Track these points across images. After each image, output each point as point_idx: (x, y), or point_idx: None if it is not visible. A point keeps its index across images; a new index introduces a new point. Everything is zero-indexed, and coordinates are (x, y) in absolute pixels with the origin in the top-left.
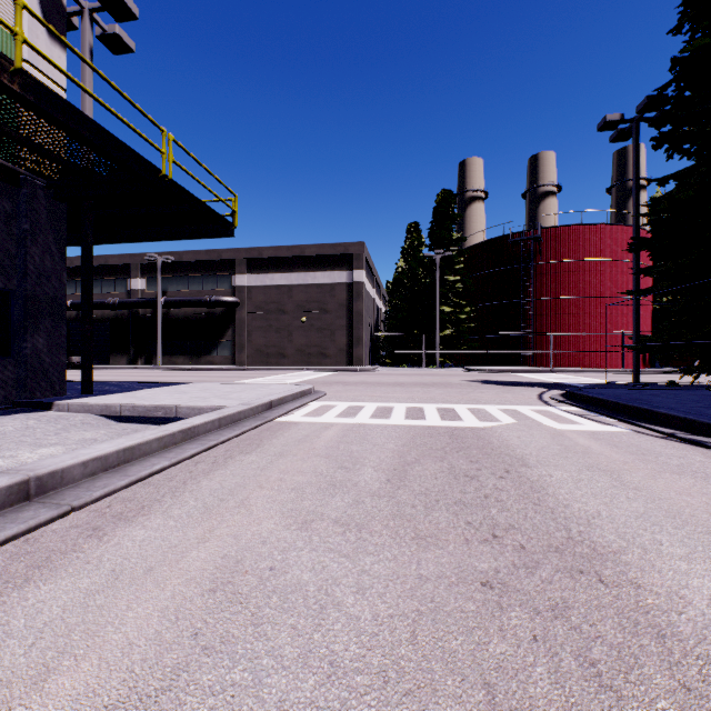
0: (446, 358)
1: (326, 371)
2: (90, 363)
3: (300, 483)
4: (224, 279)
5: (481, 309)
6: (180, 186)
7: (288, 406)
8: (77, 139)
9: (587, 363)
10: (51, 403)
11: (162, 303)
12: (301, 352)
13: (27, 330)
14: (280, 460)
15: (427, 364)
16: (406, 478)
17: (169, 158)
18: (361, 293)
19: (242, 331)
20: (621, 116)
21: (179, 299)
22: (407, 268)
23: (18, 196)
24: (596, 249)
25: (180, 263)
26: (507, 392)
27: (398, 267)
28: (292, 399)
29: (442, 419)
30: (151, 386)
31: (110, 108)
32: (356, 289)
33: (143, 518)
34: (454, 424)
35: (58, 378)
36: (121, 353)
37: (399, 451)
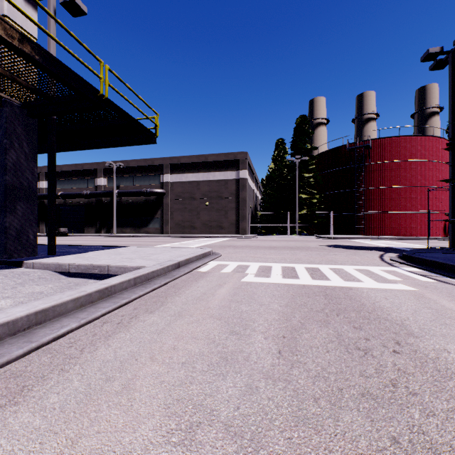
0: (302, 229)
1: (221, 238)
2: (54, 233)
3: (192, 355)
4: (156, 177)
5: (327, 196)
6: (115, 104)
7: (192, 265)
8: (30, 62)
9: (403, 233)
10: (22, 262)
11: (116, 194)
12: (205, 225)
13: (6, 209)
14: (177, 321)
15: (289, 233)
16: (297, 349)
17: (105, 82)
18: (245, 186)
19: (167, 211)
20: (441, 48)
21: (127, 191)
22: (276, 169)
23: (0, 113)
24: (409, 153)
25: (128, 168)
26: (354, 254)
27: (270, 168)
28: (196, 259)
29: (312, 278)
30: (100, 248)
31: (56, 39)
32: (241, 183)
33: (12, 409)
34: (324, 284)
35: (30, 243)
36: (91, 226)
37: (284, 313)
